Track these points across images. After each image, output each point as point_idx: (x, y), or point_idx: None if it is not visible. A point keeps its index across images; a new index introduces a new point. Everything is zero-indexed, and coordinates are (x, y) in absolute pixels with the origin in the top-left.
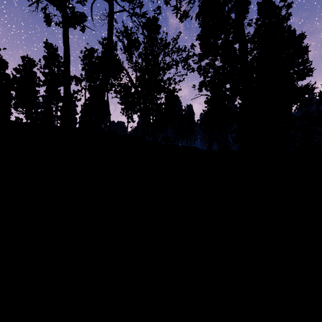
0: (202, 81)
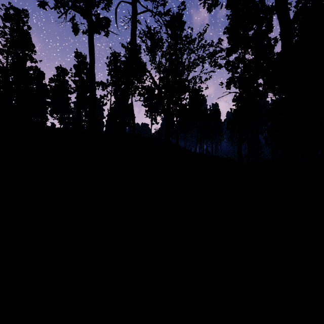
0: (230, 78)
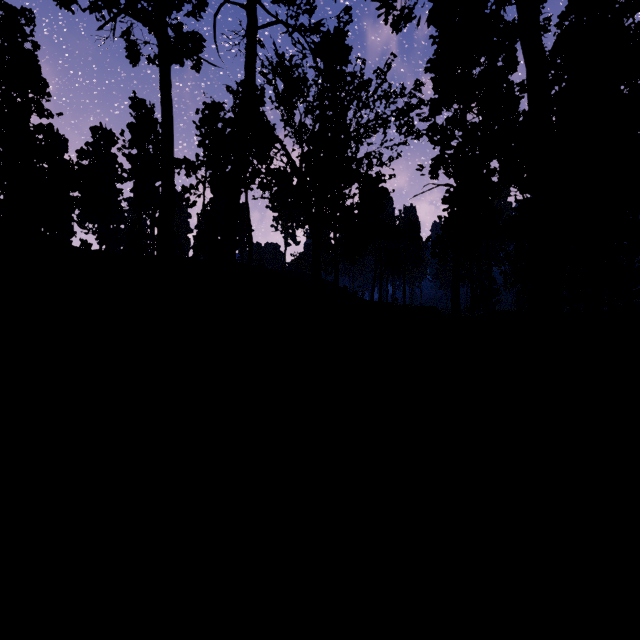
0: (437, 157)
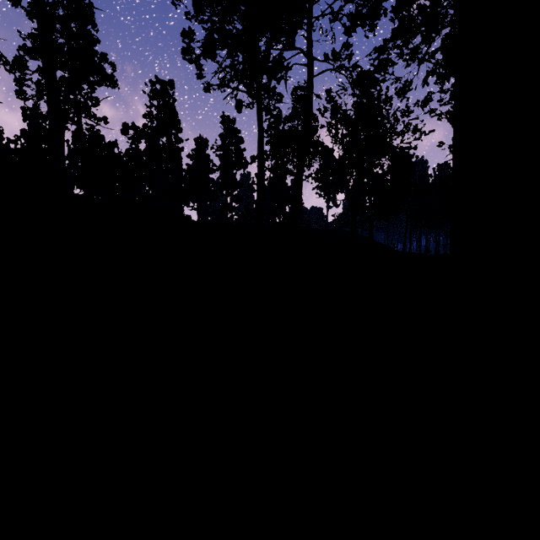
0: None
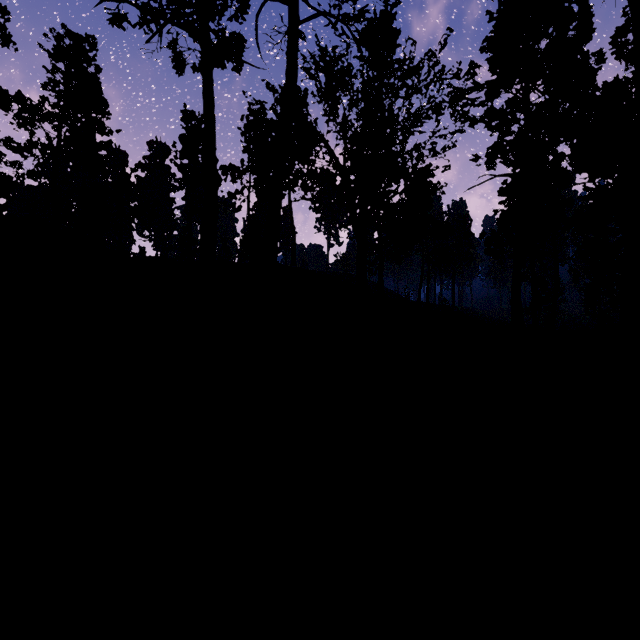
0: (496, 145)
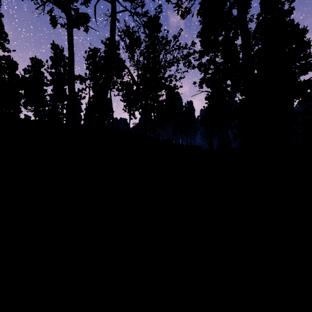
0: (202, 78)
